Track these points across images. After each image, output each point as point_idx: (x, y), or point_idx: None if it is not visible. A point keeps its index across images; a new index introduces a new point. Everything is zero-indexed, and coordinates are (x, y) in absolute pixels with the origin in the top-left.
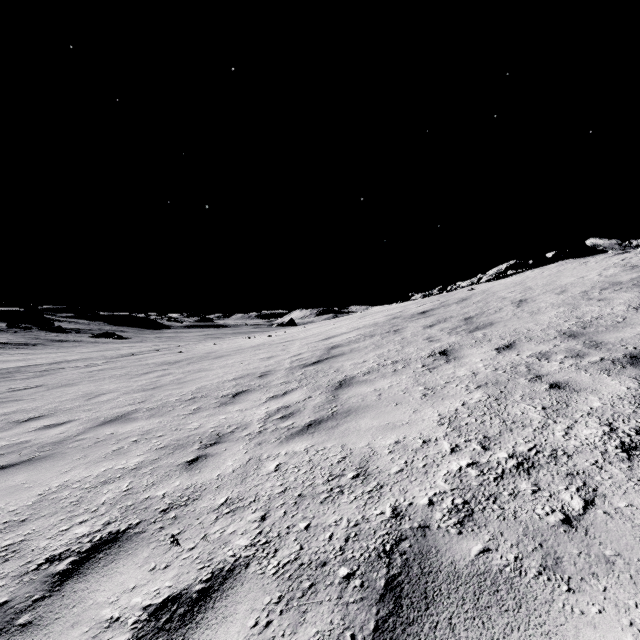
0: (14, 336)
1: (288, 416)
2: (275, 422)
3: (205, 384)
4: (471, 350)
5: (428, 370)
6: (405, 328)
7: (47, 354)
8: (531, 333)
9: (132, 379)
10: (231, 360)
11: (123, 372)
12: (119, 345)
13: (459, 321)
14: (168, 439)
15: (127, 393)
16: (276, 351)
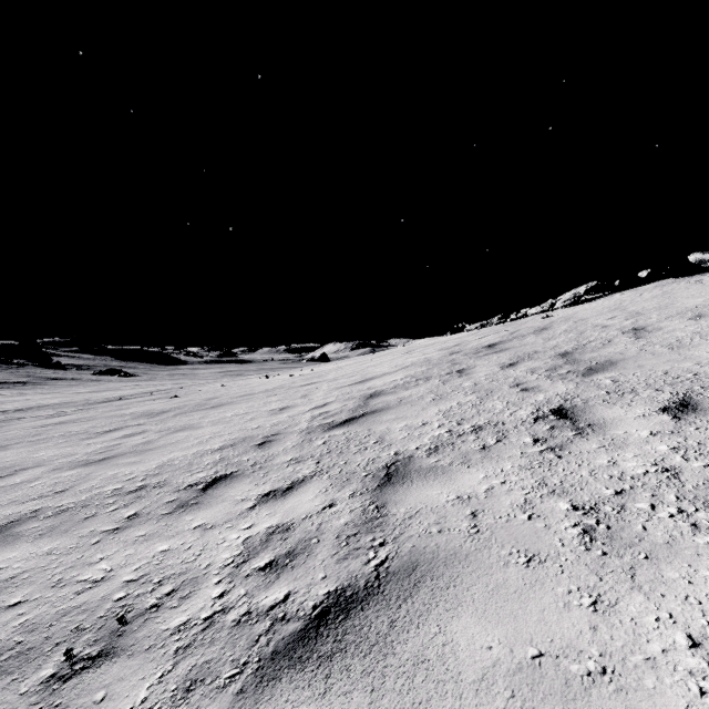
0: (3, 373)
1: (282, 564)
2: (252, 583)
3: (175, 457)
4: (613, 410)
5: (552, 452)
6: (473, 368)
7: (33, 395)
8: (707, 380)
9: (86, 441)
10: (231, 411)
11: (84, 428)
12: (122, 384)
13: (553, 358)
14: (17, 621)
15: (59, 469)
16: (294, 398)
